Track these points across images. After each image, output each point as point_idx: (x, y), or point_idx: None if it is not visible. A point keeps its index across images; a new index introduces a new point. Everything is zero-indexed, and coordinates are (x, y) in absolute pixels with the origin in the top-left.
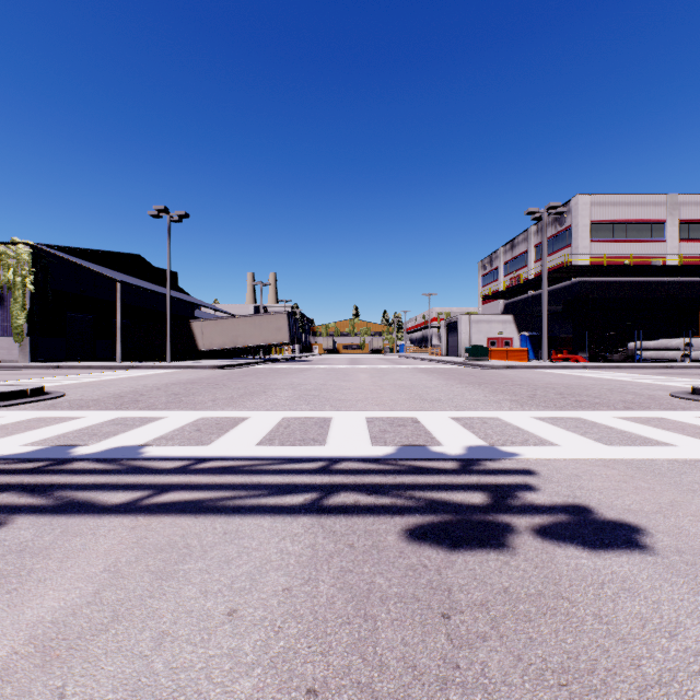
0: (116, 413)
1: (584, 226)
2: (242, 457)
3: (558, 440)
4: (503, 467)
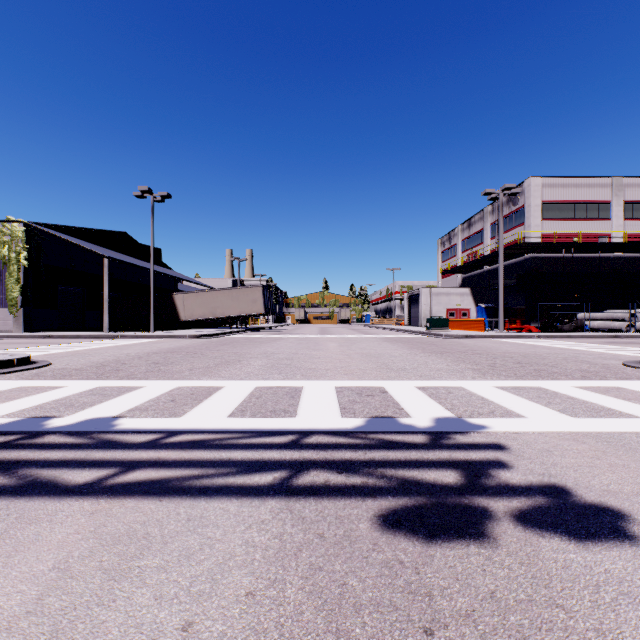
0: (96, 383)
1: (536, 206)
2: (213, 430)
3: (523, 411)
4: (473, 441)
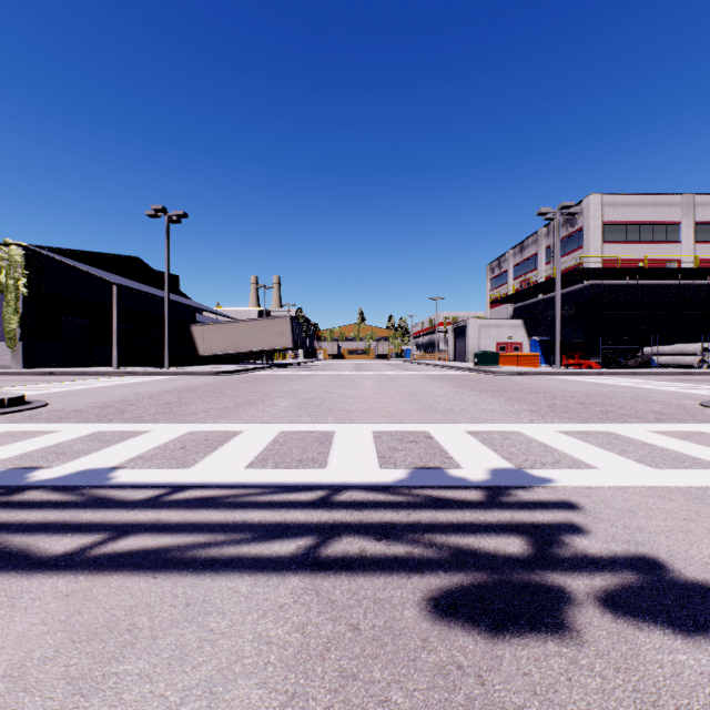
0: (96, 427)
1: (597, 228)
2: (227, 484)
3: (594, 460)
4: (538, 498)
